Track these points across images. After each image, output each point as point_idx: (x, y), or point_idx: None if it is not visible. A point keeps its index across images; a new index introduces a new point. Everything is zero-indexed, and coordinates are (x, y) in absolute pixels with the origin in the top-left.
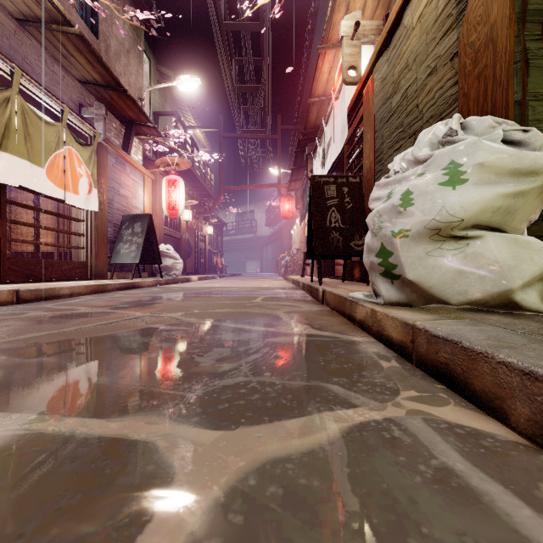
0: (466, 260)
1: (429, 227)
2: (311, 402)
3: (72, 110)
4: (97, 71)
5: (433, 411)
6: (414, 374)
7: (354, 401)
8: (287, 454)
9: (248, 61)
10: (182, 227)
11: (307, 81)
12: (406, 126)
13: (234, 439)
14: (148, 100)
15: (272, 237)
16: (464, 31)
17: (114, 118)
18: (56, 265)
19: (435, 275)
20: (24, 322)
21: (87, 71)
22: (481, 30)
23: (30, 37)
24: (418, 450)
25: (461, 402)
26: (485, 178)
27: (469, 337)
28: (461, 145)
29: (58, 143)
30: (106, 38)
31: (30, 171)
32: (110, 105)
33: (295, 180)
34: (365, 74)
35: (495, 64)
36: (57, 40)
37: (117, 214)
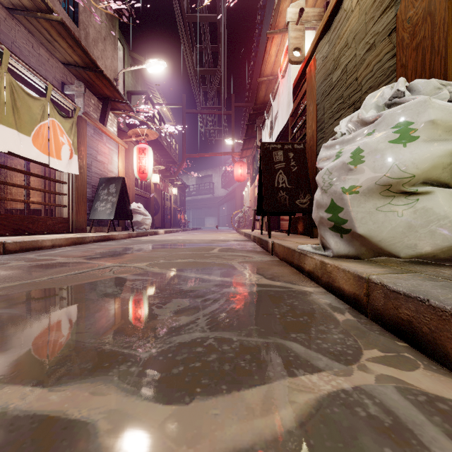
0: (415, 215)
1: (380, 183)
2: (271, 364)
3: (55, 87)
4: (77, 54)
5: (404, 377)
6: (371, 329)
7: (316, 363)
8: (249, 443)
9: (206, 48)
10: (151, 189)
11: (257, 64)
12: (346, 98)
13: (187, 418)
14: (122, 81)
15: (227, 197)
16: (402, 8)
17: (92, 95)
18: (41, 220)
19: (385, 229)
20: (2, 272)
21: (69, 54)
22: (419, 6)
23: (19, 24)
24: (404, 437)
25: (431, 365)
26: (436, 135)
27: (436, 294)
28: (410, 104)
29: (43, 115)
30: (85, 27)
31: (18, 139)
32: (89, 84)
33: (246, 148)
34: (308, 54)
35: (434, 35)
36: (42, 26)
37: (95, 177)
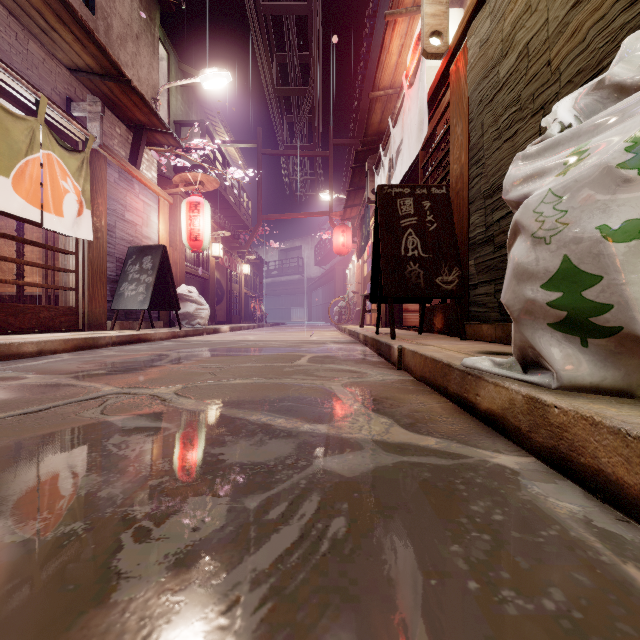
0: None
1: None
2: None
3: (54, 103)
4: (90, 53)
5: None
6: None
7: None
8: None
9: (292, 56)
10: (211, 265)
11: (367, 81)
12: (527, 100)
13: None
14: (166, 104)
15: (323, 279)
16: None
17: (117, 121)
18: (30, 311)
19: None
20: None
21: (77, 53)
22: None
23: None
24: None
25: None
26: None
27: None
28: None
29: (32, 145)
30: (106, 16)
31: None
32: (112, 104)
33: (351, 206)
34: (453, 42)
35: None
36: (30, 5)
37: (121, 245)
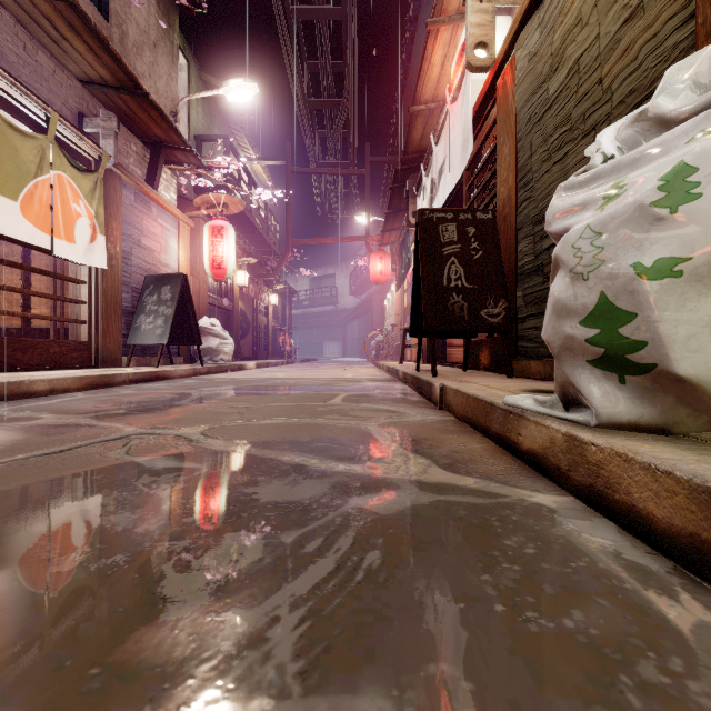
0: None
1: None
2: None
3: (65, 119)
4: (104, 64)
5: None
6: None
7: None
8: None
9: (325, 65)
10: (235, 295)
11: (407, 92)
12: (578, 120)
13: None
14: (187, 117)
15: (359, 310)
16: None
17: (133, 137)
18: (39, 346)
19: None
20: None
21: (90, 64)
22: None
23: None
24: None
25: None
26: None
27: None
28: None
29: (41, 165)
30: (121, 22)
31: None
32: (128, 118)
33: (390, 229)
34: (500, 54)
35: None
36: (40, 13)
37: (137, 273)
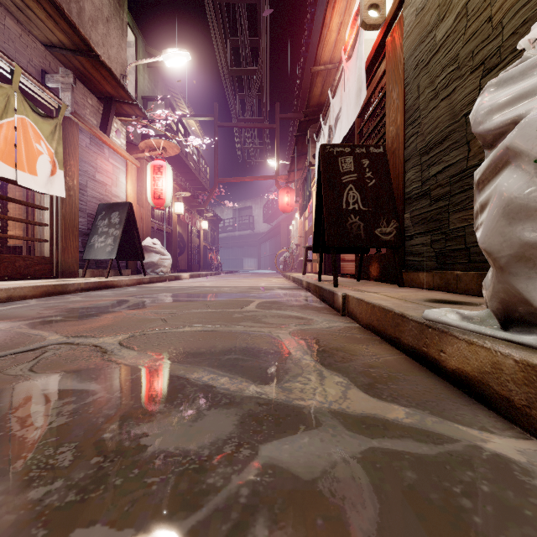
0: None
1: None
2: None
3: (28, 73)
4: (62, 29)
5: None
6: None
7: None
8: None
9: (244, 41)
10: (173, 221)
11: (308, 62)
12: (466, 58)
13: None
14: (134, 80)
15: (270, 234)
16: None
17: (89, 93)
18: (6, 260)
19: None
20: None
21: (50, 30)
22: None
23: None
24: None
25: None
26: None
27: None
28: None
29: (6, 110)
30: None
31: None
32: (84, 77)
33: (295, 170)
34: (390, 14)
35: None
36: None
37: (92, 202)
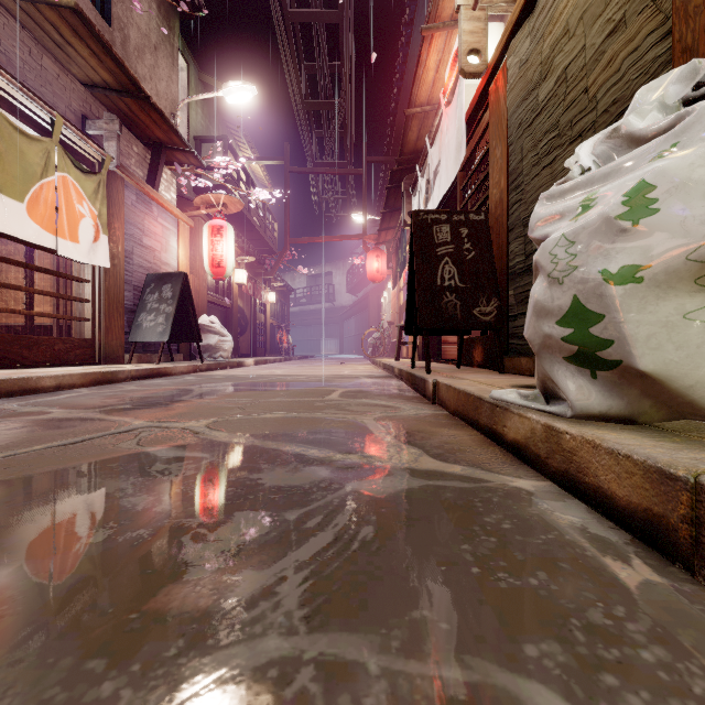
0: None
1: (700, 258)
2: None
3: (69, 122)
4: (107, 68)
5: None
6: None
7: None
8: None
9: (322, 67)
10: (234, 293)
11: (403, 93)
12: (565, 127)
13: None
14: (186, 118)
15: (355, 308)
16: None
17: (135, 139)
18: (45, 343)
19: None
20: None
21: (93, 68)
22: None
23: (6, 14)
24: None
25: None
26: None
27: None
28: None
29: (47, 168)
30: (123, 26)
31: (1, 206)
32: (129, 120)
33: (387, 228)
34: (493, 60)
35: None
36: (45, 19)
37: (139, 272)
